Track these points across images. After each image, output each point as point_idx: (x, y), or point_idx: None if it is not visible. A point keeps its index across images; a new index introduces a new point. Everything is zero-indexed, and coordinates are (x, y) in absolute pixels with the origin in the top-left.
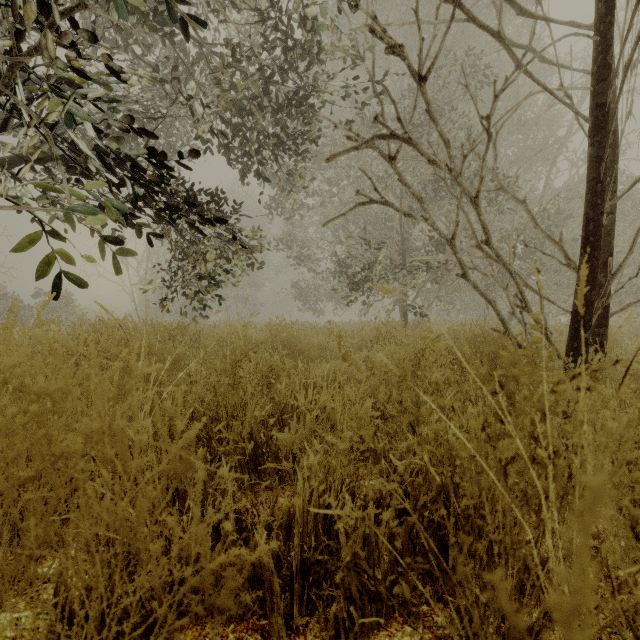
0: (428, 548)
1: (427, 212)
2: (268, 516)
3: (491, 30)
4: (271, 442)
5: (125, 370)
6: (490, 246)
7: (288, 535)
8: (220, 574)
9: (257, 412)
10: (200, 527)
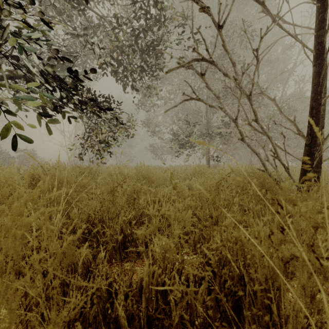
0: (231, 317)
1: (222, 104)
2: (127, 285)
3: (258, 1)
4: (133, 234)
5: (40, 194)
6: (257, 122)
7: (141, 294)
8: (95, 325)
9: (124, 217)
10: (56, 326)
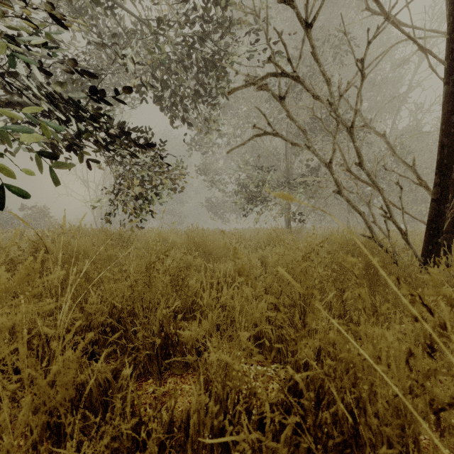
0: None
1: (310, 141)
2: (166, 423)
3: None
4: (179, 334)
5: (29, 277)
6: (362, 167)
7: (188, 435)
8: None
9: (164, 311)
10: None
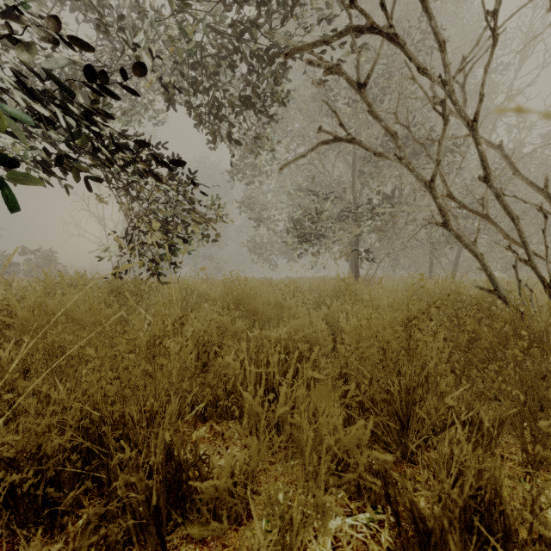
0: None
1: (402, 150)
2: None
3: None
4: (201, 464)
5: None
6: (489, 184)
7: None
8: None
9: (167, 436)
10: None
